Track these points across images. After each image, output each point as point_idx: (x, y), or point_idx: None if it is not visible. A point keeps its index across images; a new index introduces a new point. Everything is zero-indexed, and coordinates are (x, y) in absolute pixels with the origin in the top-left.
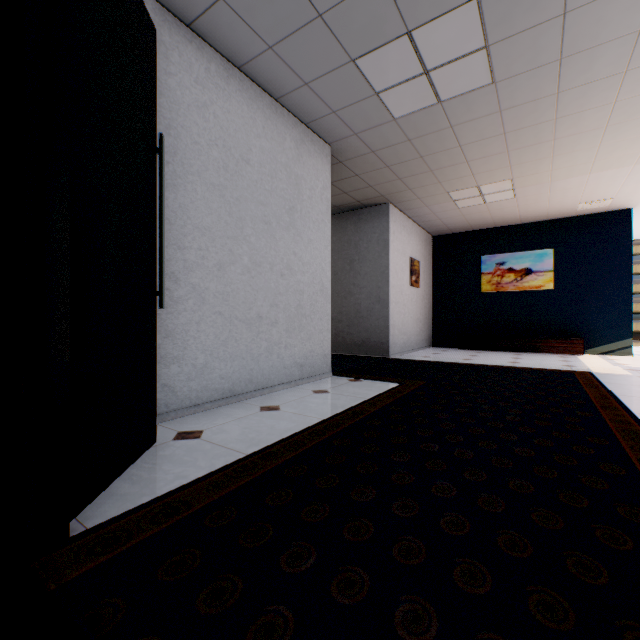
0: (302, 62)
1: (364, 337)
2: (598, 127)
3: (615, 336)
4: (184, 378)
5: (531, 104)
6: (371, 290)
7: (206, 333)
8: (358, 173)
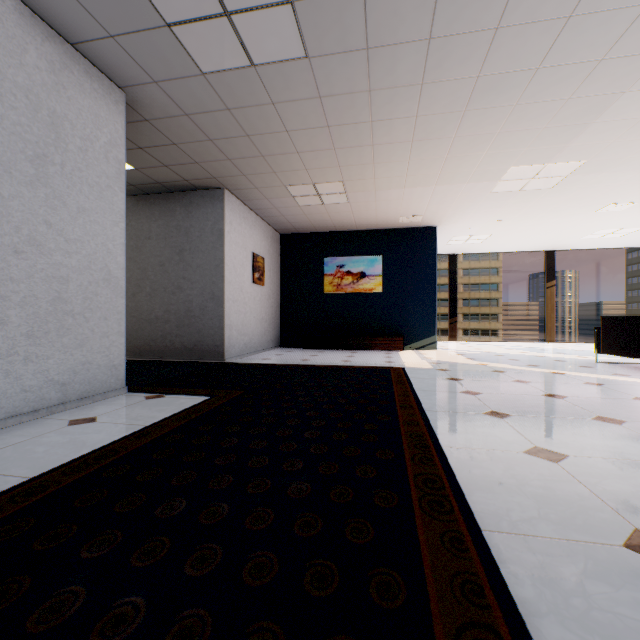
0: None
1: (196, 339)
2: (407, 140)
3: (426, 333)
4: None
5: (348, 97)
6: (205, 285)
7: None
8: (176, 141)
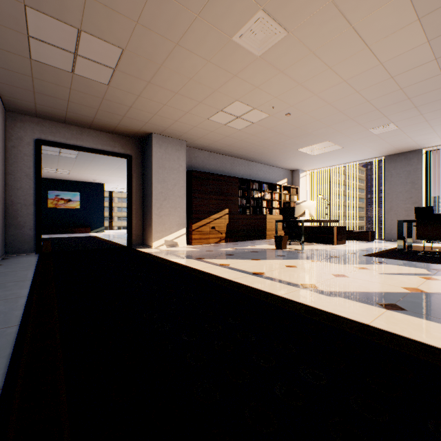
0: None
1: None
2: (98, 169)
3: (100, 226)
4: None
5: (84, 163)
6: None
7: None
8: None
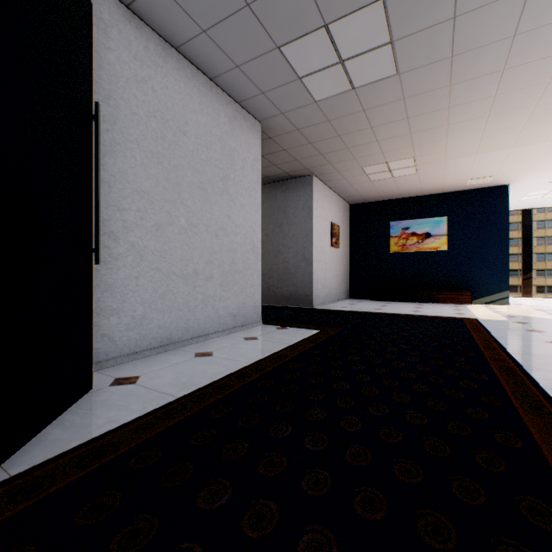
0: (233, 46)
1: (291, 290)
2: (482, 116)
3: (496, 289)
4: (123, 328)
5: (429, 94)
6: (297, 250)
7: (145, 287)
8: (285, 148)
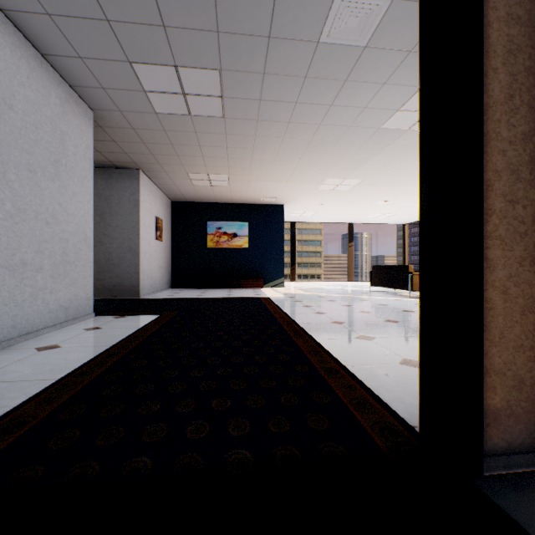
0: (81, 41)
1: (116, 282)
2: (272, 159)
3: (277, 276)
4: None
5: (242, 136)
6: (123, 241)
7: None
8: (116, 140)
